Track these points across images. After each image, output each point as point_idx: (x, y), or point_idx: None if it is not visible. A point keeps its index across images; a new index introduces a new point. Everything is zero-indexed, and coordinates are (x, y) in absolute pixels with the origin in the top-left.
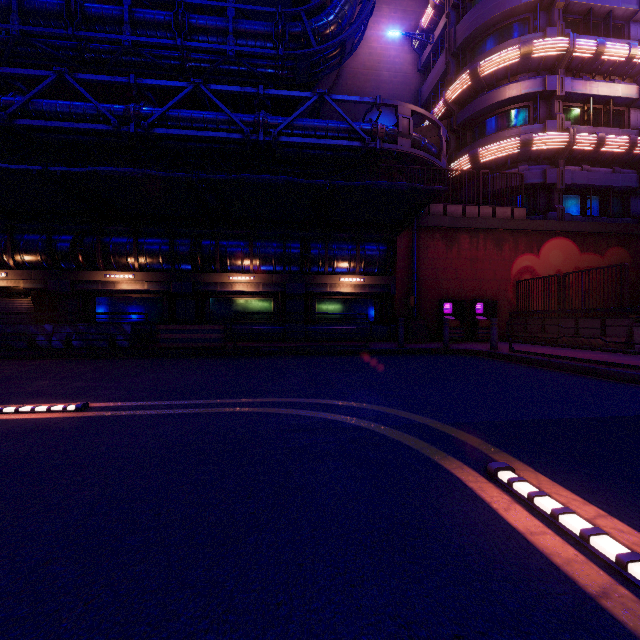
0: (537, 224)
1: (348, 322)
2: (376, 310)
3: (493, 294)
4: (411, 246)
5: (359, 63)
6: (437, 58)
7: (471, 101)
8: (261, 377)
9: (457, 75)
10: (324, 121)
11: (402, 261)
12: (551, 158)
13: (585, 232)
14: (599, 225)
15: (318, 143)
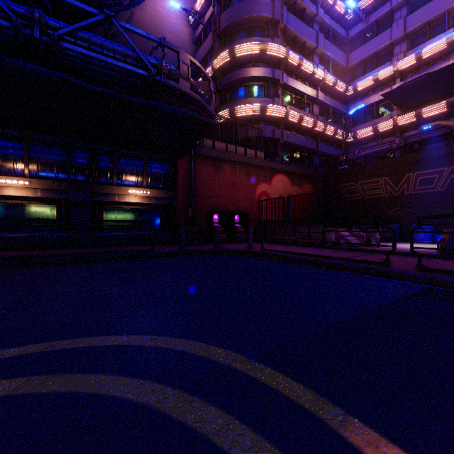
0: (270, 164)
1: (136, 229)
2: (161, 219)
3: (245, 209)
4: (189, 168)
5: (147, 18)
6: (206, 37)
7: (230, 72)
8: (4, 303)
9: (221, 51)
10: (111, 42)
11: (182, 180)
12: (276, 123)
13: (294, 172)
14: (300, 169)
15: (105, 61)
